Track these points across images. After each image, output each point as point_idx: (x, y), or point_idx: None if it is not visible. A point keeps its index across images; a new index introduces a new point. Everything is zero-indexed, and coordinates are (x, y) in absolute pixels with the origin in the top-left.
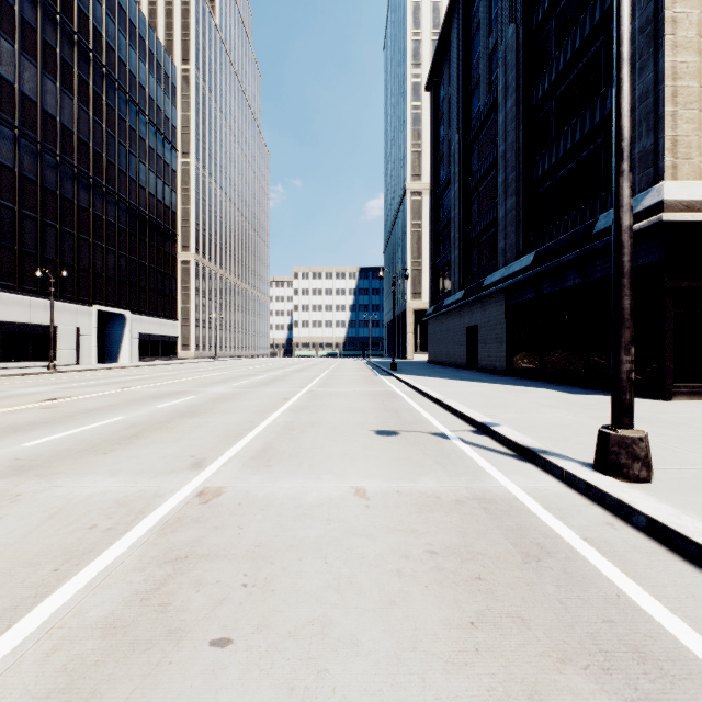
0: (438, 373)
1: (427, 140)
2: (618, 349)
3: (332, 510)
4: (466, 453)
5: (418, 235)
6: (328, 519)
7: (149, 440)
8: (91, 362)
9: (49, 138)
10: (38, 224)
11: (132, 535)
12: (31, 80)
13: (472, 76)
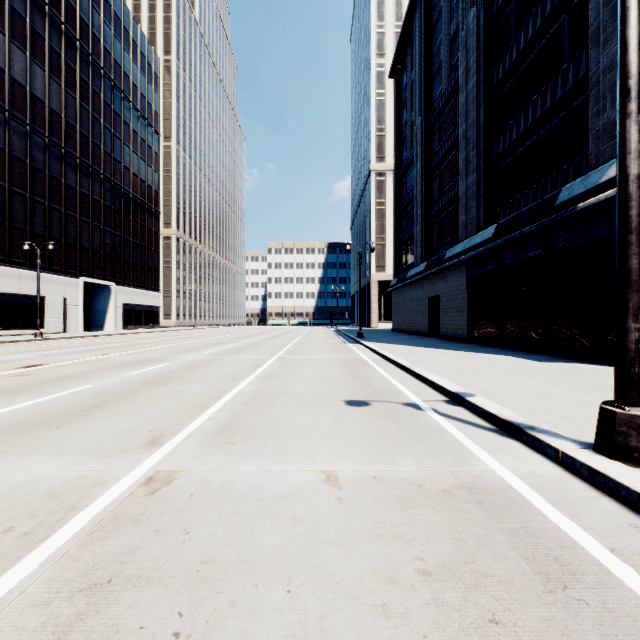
0: (402, 340)
1: (390, 125)
2: (624, 315)
3: (299, 505)
4: (444, 427)
5: (382, 212)
6: (294, 518)
7: (110, 411)
8: (78, 330)
9: (38, 121)
10: (27, 201)
11: (50, 544)
12: (20, 66)
13: (433, 61)
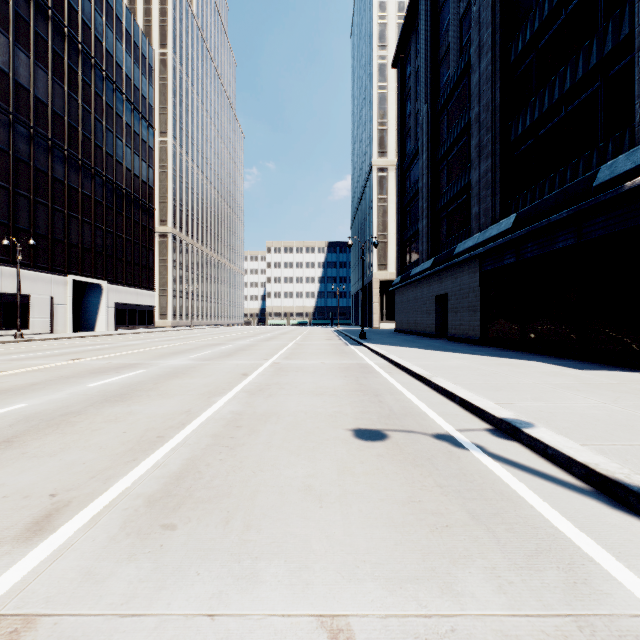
0: (409, 342)
1: (392, 119)
2: None
3: None
4: (509, 486)
5: (384, 209)
6: None
7: (19, 451)
8: (66, 331)
9: (22, 110)
10: (10, 194)
11: None
12: (2, 51)
13: (440, 45)
